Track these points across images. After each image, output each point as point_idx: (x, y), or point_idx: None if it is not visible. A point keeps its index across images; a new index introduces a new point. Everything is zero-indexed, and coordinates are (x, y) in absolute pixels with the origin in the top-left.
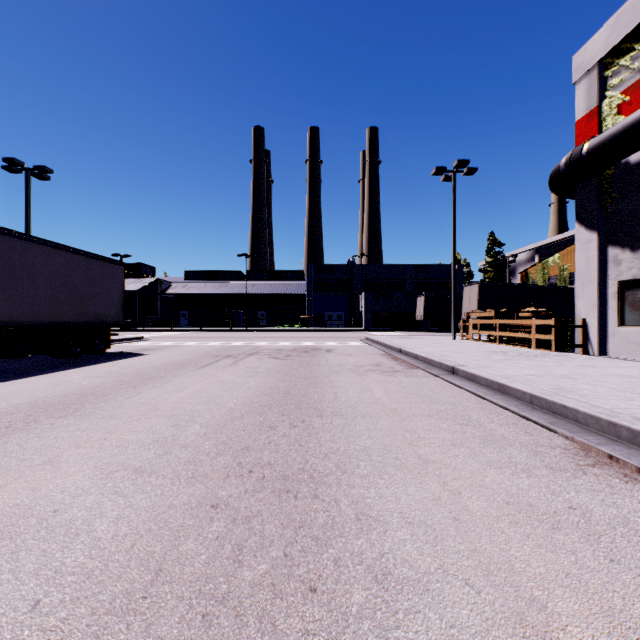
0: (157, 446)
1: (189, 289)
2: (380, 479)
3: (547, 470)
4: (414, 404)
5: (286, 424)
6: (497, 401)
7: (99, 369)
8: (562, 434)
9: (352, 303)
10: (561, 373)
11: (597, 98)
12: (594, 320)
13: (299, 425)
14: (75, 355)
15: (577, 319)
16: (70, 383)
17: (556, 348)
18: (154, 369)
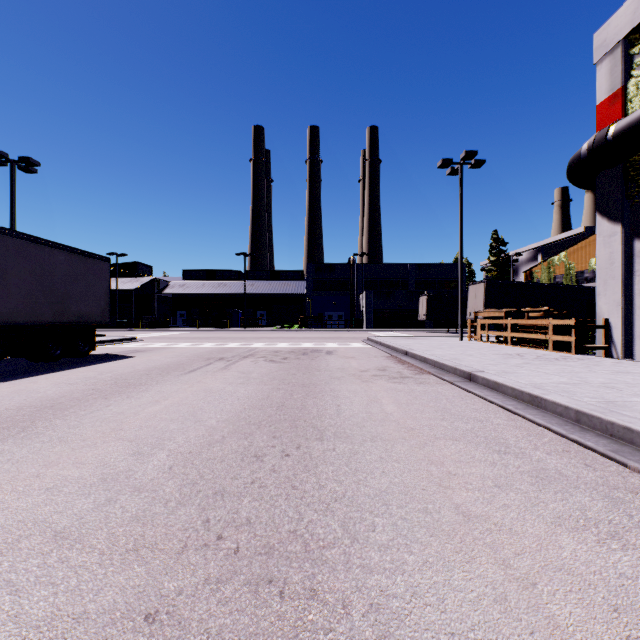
0: (101, 489)
1: (187, 288)
2: (408, 554)
3: None
4: (433, 421)
5: (277, 451)
6: (534, 418)
7: (74, 374)
8: (636, 469)
9: (353, 303)
10: (598, 381)
11: (622, 78)
12: (618, 320)
13: (293, 453)
14: (54, 358)
15: (598, 319)
16: (33, 392)
17: (576, 350)
18: (136, 374)
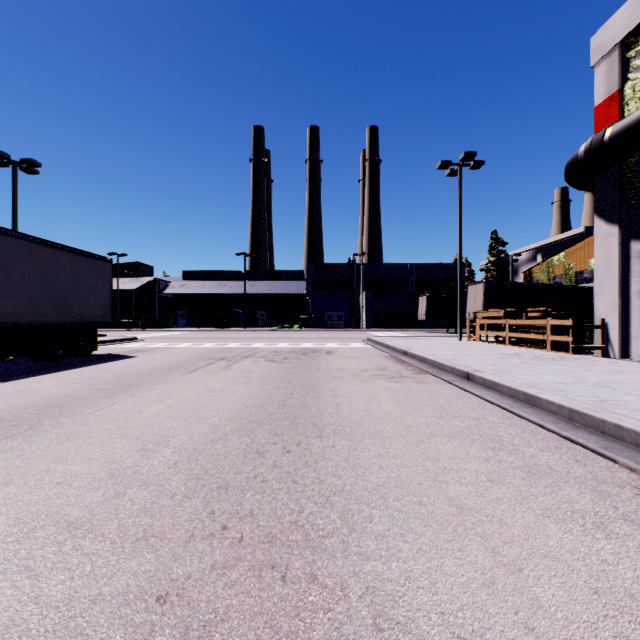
0: (110, 483)
1: (187, 289)
2: (403, 542)
3: (628, 525)
4: (430, 419)
5: (278, 448)
6: (528, 416)
7: (78, 374)
8: (625, 464)
9: (352, 303)
10: (592, 380)
11: (619, 81)
12: (615, 320)
13: (294, 450)
14: (57, 358)
15: (596, 319)
16: (38, 391)
17: (574, 350)
18: (138, 374)
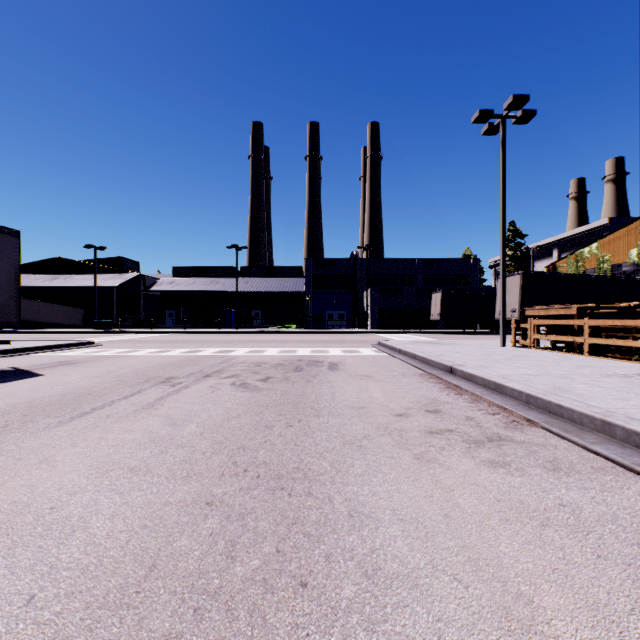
0: None
1: (176, 286)
2: None
3: None
4: None
5: None
6: None
7: None
8: None
9: (356, 301)
10: None
11: None
12: None
13: None
14: None
15: None
16: None
17: None
18: None
